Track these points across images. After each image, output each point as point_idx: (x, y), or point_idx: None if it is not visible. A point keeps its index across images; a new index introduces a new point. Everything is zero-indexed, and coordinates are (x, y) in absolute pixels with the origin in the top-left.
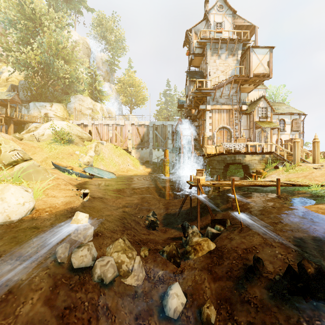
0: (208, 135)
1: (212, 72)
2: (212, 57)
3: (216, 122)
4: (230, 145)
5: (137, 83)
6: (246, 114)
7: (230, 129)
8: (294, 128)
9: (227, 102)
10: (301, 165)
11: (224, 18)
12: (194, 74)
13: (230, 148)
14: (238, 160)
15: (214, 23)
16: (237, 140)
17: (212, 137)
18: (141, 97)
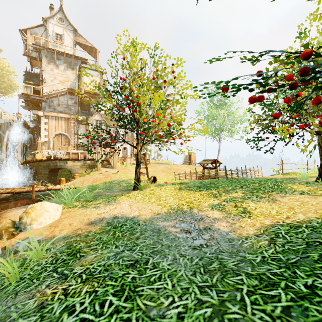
0: (44, 140)
1: (49, 79)
2: (49, 65)
3: (53, 128)
4: (50, 153)
5: (1, 65)
6: (82, 124)
7: (68, 136)
8: (126, 139)
9: (66, 111)
10: (98, 171)
11: (65, 31)
12: (34, 77)
13: (49, 155)
14: (60, 166)
15: (52, 32)
16: (60, 148)
17: (48, 142)
18: (9, 84)
